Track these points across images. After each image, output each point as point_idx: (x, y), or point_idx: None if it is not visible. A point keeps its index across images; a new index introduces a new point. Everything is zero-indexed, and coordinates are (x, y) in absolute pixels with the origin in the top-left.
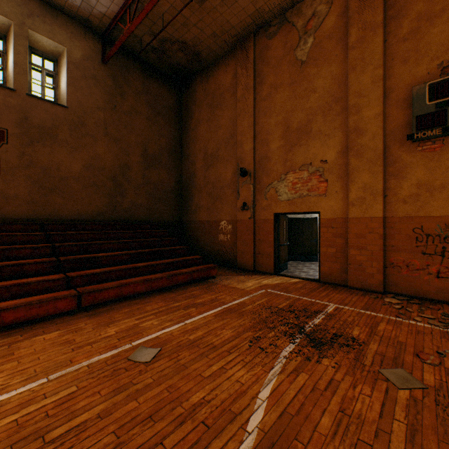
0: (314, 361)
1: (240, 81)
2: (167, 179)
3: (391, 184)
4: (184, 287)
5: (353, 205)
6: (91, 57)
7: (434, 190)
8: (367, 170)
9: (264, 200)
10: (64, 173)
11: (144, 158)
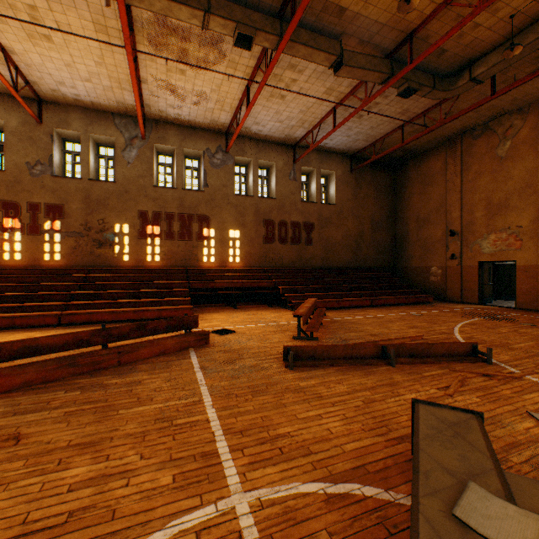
0: (490, 320)
1: (449, 168)
2: (385, 237)
3: None
4: (413, 305)
5: None
6: (345, 171)
7: None
8: None
9: (469, 253)
10: (334, 241)
11: (371, 225)
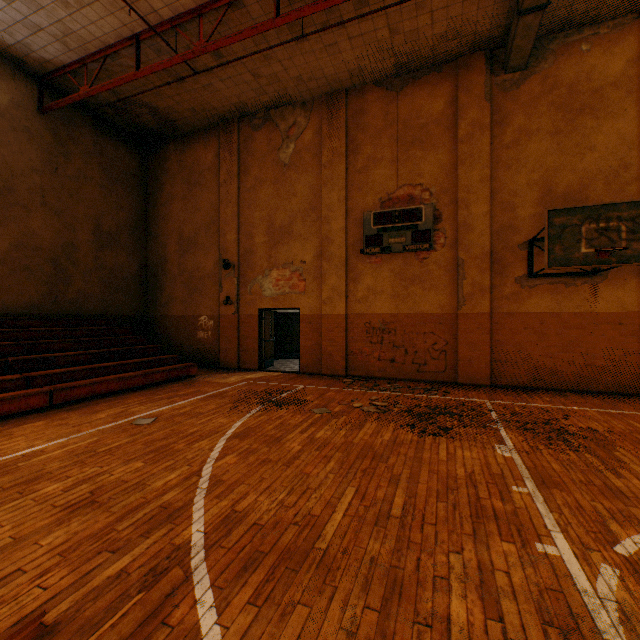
0: (274, 411)
1: (224, 165)
2: (128, 263)
3: (351, 287)
4: (162, 386)
5: (325, 303)
6: (23, 103)
7: (377, 294)
8: (335, 274)
9: (249, 295)
10: None
11: (97, 237)
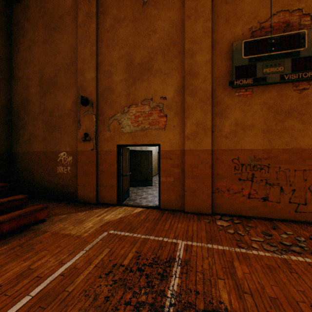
0: None
1: (82, 6)
2: None
3: (217, 121)
4: None
5: (188, 139)
6: None
7: (247, 128)
8: (200, 108)
9: (107, 132)
10: None
11: None
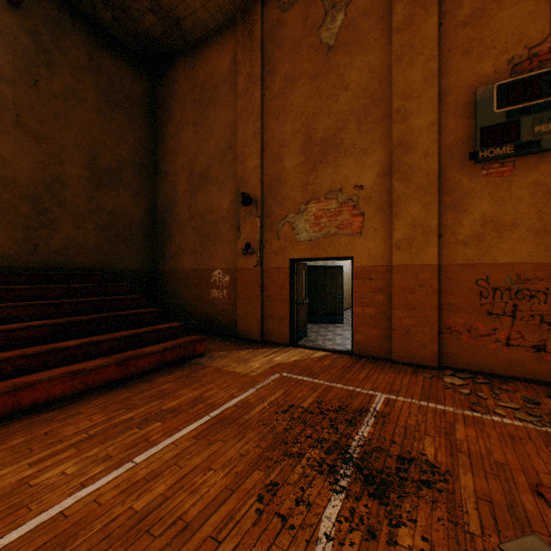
0: (385, 541)
1: (242, 69)
2: (131, 206)
3: (448, 219)
4: (149, 378)
5: (398, 248)
6: None
7: (503, 228)
8: (418, 200)
9: (275, 241)
10: None
11: (92, 172)
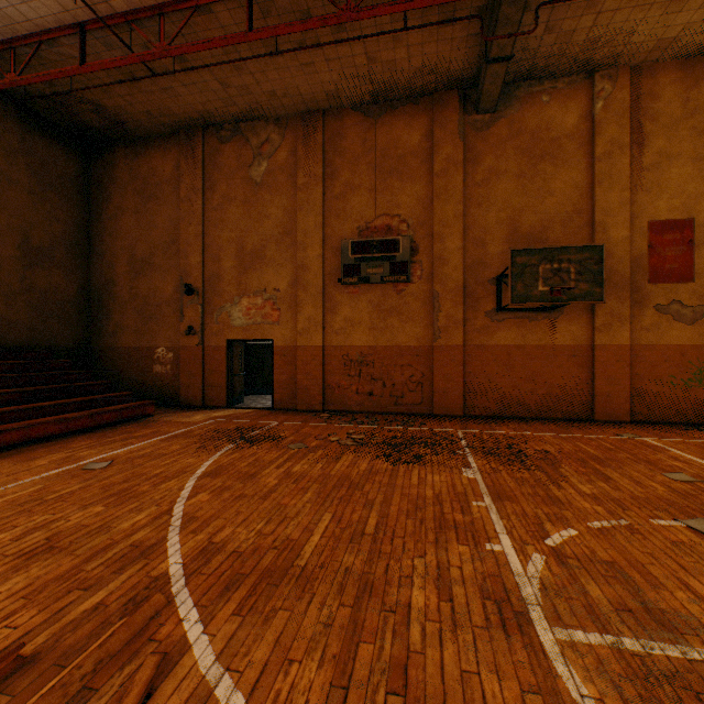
0: (247, 448)
1: (186, 178)
2: (65, 284)
3: (329, 317)
4: (112, 428)
5: (301, 335)
6: None
7: (355, 325)
8: (312, 304)
9: (215, 325)
10: None
11: (25, 252)
